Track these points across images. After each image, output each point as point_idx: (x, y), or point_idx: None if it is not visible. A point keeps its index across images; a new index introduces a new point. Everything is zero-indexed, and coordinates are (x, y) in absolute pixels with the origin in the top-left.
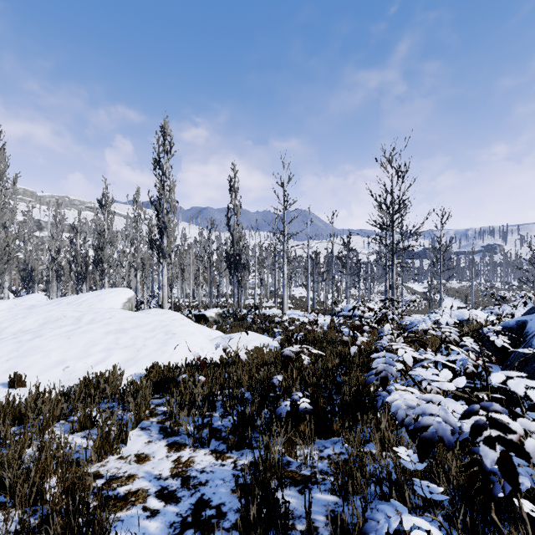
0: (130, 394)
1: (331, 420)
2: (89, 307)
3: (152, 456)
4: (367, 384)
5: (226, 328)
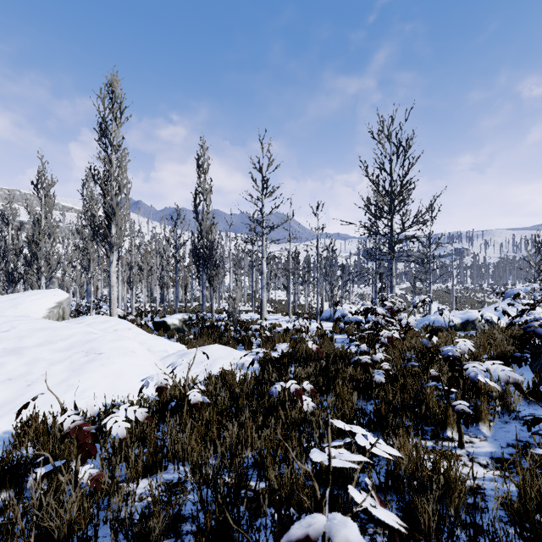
0: None
1: None
2: None
3: None
4: None
5: (190, 339)
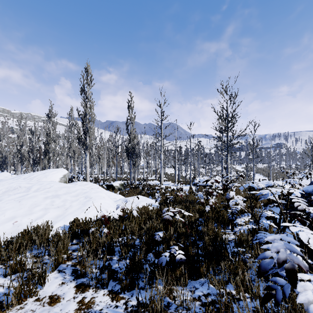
0: (53, 243)
1: (199, 265)
2: (38, 180)
3: (62, 297)
4: (263, 271)
5: (125, 193)
